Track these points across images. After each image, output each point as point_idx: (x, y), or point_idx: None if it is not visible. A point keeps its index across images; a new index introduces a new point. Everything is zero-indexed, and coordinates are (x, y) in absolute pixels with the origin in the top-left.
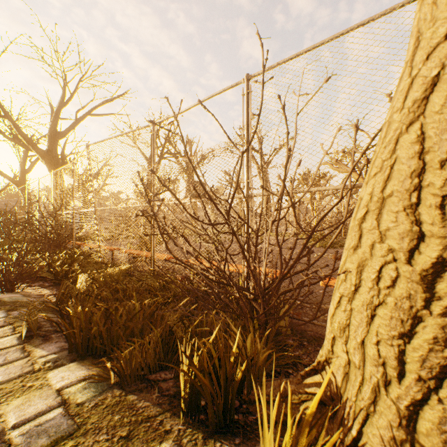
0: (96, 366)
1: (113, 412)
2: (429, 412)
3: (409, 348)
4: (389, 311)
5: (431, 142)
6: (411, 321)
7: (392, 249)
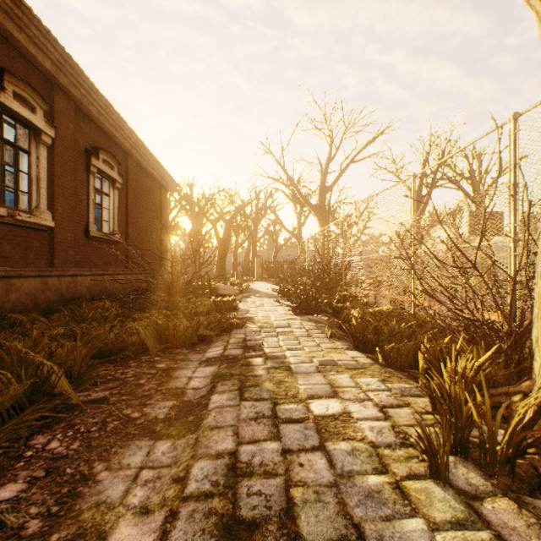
0: (370, 354)
1: (380, 369)
2: None
3: None
4: None
5: None
6: None
7: None
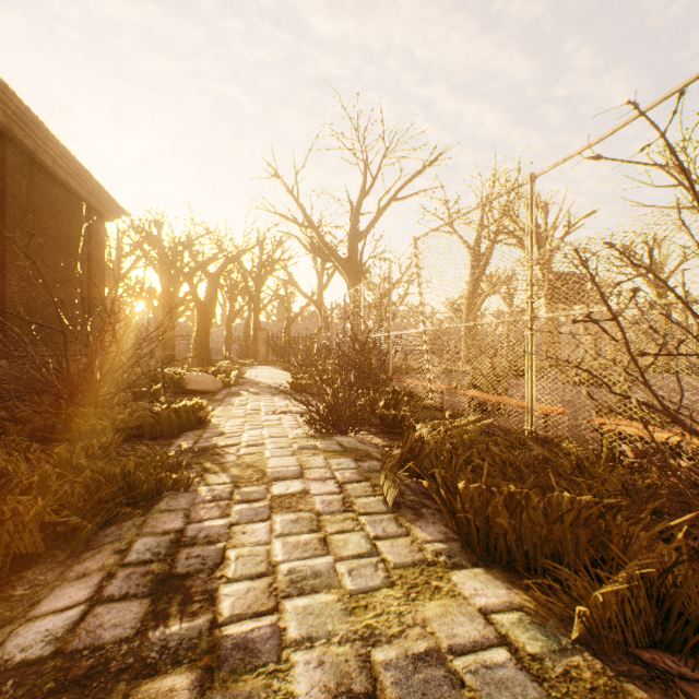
0: (522, 589)
1: None
2: None
3: None
4: None
5: None
6: None
7: None
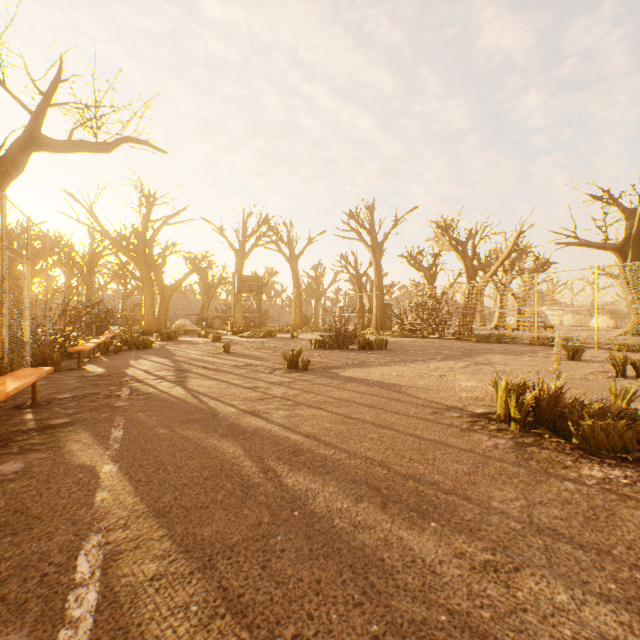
0: None
1: None
2: None
3: None
4: None
5: None
6: None
7: None
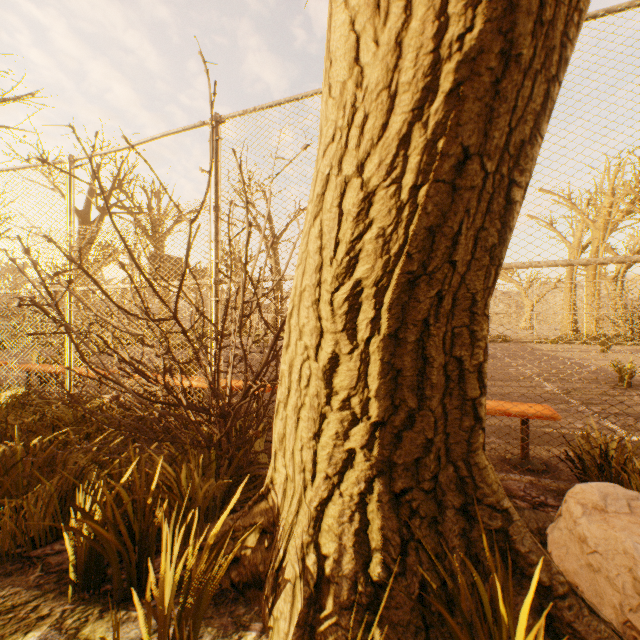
0: None
1: None
2: (332, 508)
3: (319, 448)
4: (307, 412)
5: (326, 239)
6: (319, 419)
7: (307, 346)
